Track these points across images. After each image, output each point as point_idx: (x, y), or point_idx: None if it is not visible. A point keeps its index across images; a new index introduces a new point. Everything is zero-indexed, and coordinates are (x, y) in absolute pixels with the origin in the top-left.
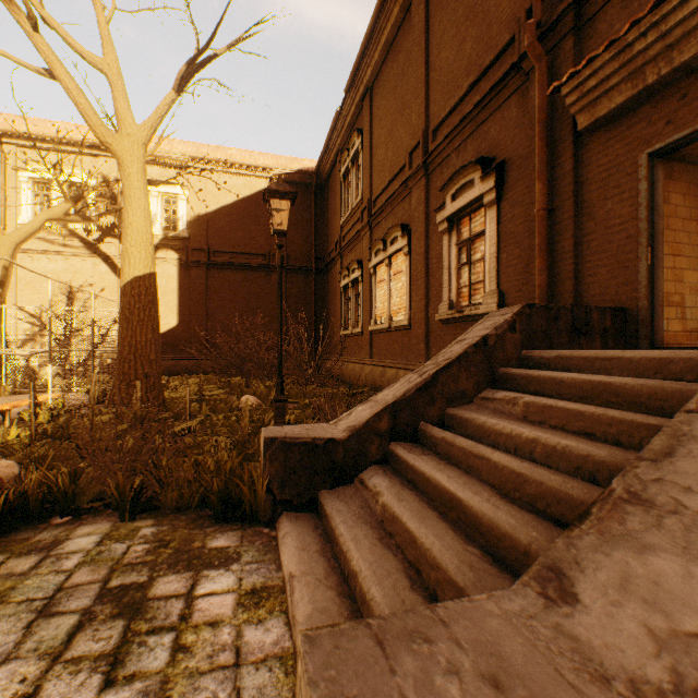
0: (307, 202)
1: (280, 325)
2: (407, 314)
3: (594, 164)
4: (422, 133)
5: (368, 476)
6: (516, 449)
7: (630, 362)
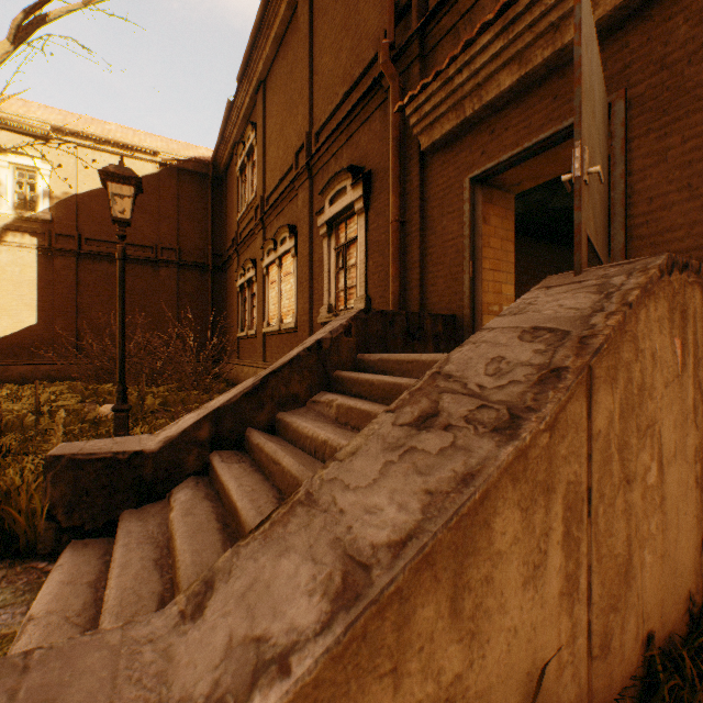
0: (203, 193)
1: (123, 325)
2: (294, 317)
3: (435, 183)
4: (306, 135)
5: (178, 489)
6: (315, 452)
7: (424, 365)
